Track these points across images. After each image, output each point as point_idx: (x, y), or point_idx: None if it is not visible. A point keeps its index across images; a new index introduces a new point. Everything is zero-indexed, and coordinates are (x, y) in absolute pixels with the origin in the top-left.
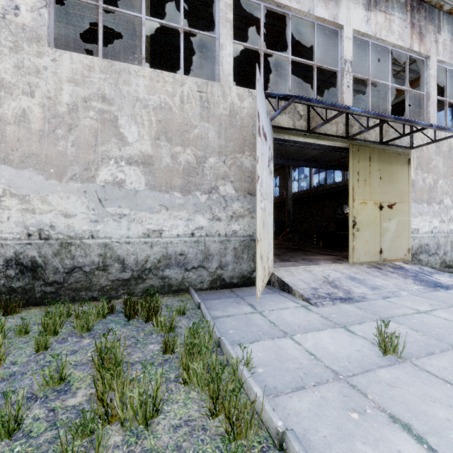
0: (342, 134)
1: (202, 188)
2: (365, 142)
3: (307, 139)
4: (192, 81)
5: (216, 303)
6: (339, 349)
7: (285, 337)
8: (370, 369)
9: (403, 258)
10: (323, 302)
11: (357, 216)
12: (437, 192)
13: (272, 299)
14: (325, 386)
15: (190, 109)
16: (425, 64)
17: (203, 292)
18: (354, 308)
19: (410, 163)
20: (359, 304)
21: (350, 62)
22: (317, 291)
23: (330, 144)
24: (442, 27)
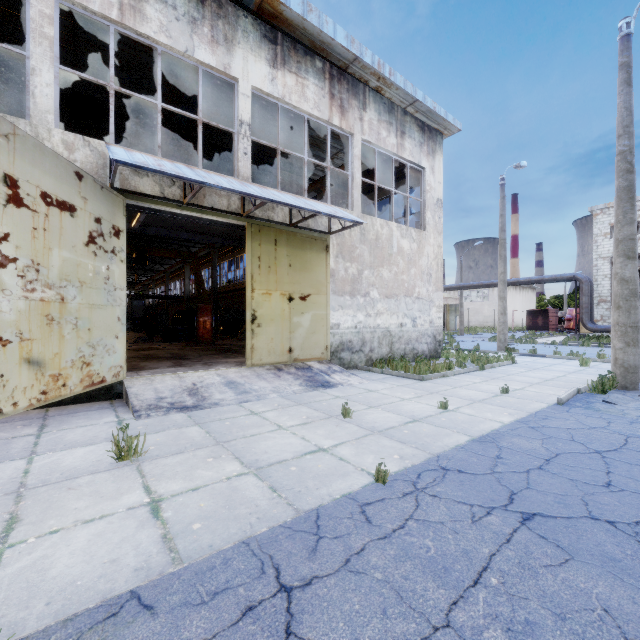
0: (237, 210)
1: None
2: (269, 222)
3: (186, 211)
4: None
5: None
6: (76, 462)
7: (23, 459)
8: (75, 477)
9: (320, 357)
10: (153, 413)
11: (258, 310)
12: (362, 284)
13: (91, 416)
14: None
15: None
16: (350, 141)
17: None
18: (183, 416)
19: (328, 250)
20: (199, 411)
21: (248, 125)
22: (161, 401)
23: (224, 220)
24: (368, 105)
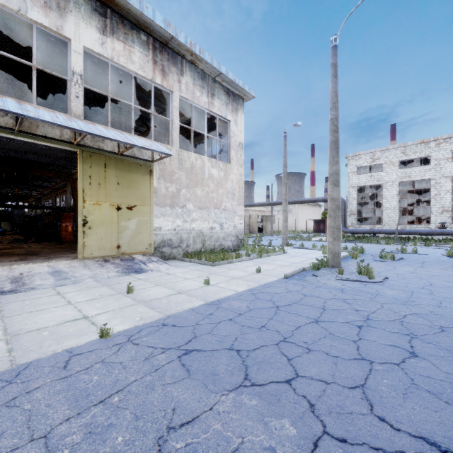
0: (70, 139)
1: None
2: (99, 150)
3: (19, 137)
4: None
5: None
6: None
7: None
8: None
9: (145, 251)
10: None
11: (88, 216)
12: (180, 199)
13: None
14: None
15: None
16: (171, 96)
17: None
18: None
19: (151, 173)
20: (12, 294)
21: (79, 75)
22: None
23: (58, 146)
24: (185, 72)
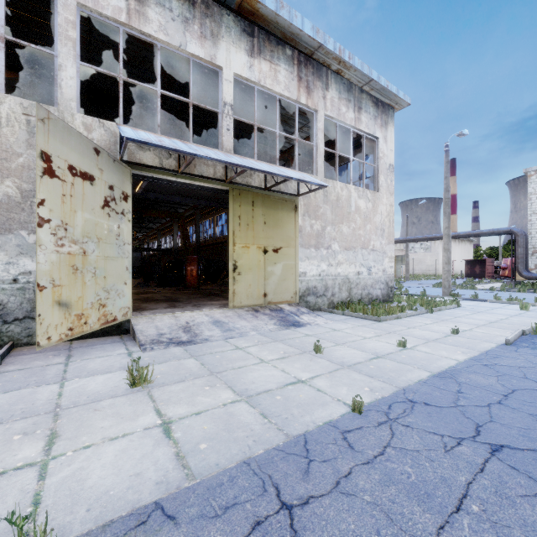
0: (222, 177)
1: (31, 227)
2: (247, 187)
3: (180, 179)
4: (14, 100)
5: (28, 357)
6: (98, 387)
7: (56, 383)
8: (99, 400)
9: (290, 300)
10: (156, 347)
11: (238, 260)
12: (325, 238)
13: (106, 348)
14: (26, 419)
15: (11, 133)
16: (315, 116)
17: (29, 347)
18: (180, 350)
19: (296, 209)
20: (193, 346)
21: (230, 105)
22: (162, 336)
23: (211, 185)
24: (330, 85)
